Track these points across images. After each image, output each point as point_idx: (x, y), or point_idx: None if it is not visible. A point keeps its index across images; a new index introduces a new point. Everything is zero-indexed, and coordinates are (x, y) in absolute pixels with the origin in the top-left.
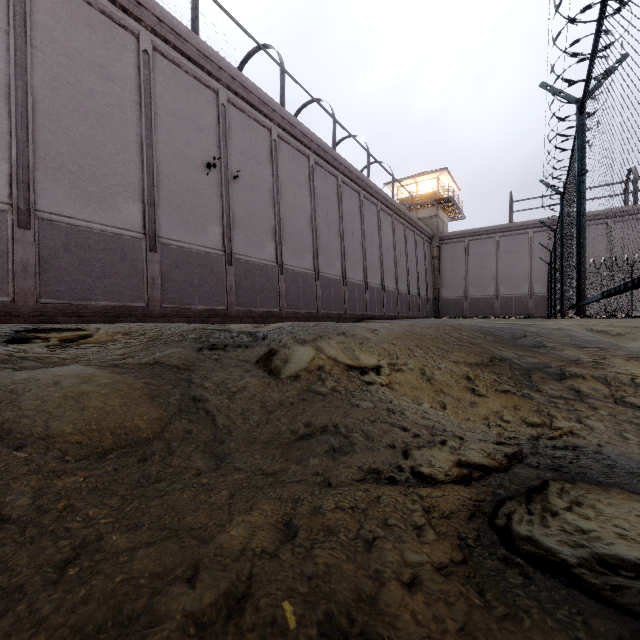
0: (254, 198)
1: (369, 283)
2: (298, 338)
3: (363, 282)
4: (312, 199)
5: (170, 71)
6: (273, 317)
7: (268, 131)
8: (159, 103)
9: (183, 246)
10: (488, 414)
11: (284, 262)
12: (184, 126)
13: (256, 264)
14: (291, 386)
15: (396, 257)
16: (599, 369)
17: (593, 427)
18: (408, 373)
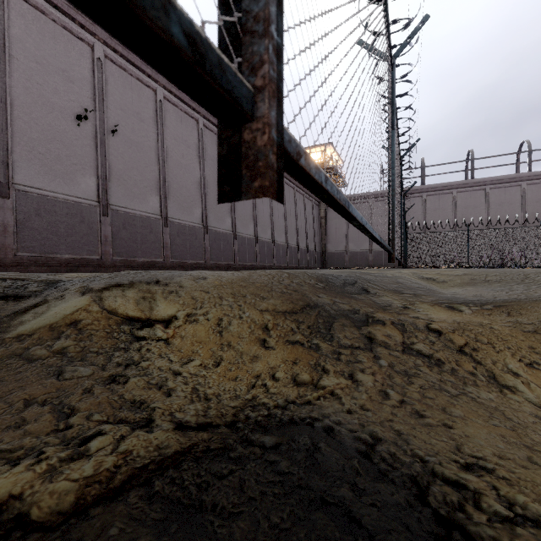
0: (136, 153)
1: (259, 237)
2: (87, 287)
3: (253, 236)
4: (201, 159)
5: (32, 16)
6: (156, 267)
7: (153, 91)
8: (17, 46)
9: (46, 194)
10: (263, 371)
11: (170, 215)
12: (50, 74)
13: (137, 216)
14: (2, 349)
15: (286, 216)
16: (402, 315)
17: (361, 384)
18: (202, 324)
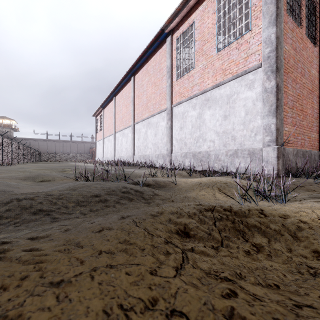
0: None
1: None
2: None
3: None
4: None
5: None
6: None
7: None
8: None
9: None
10: None
11: None
12: None
13: None
14: None
15: None
16: None
17: None
18: None
